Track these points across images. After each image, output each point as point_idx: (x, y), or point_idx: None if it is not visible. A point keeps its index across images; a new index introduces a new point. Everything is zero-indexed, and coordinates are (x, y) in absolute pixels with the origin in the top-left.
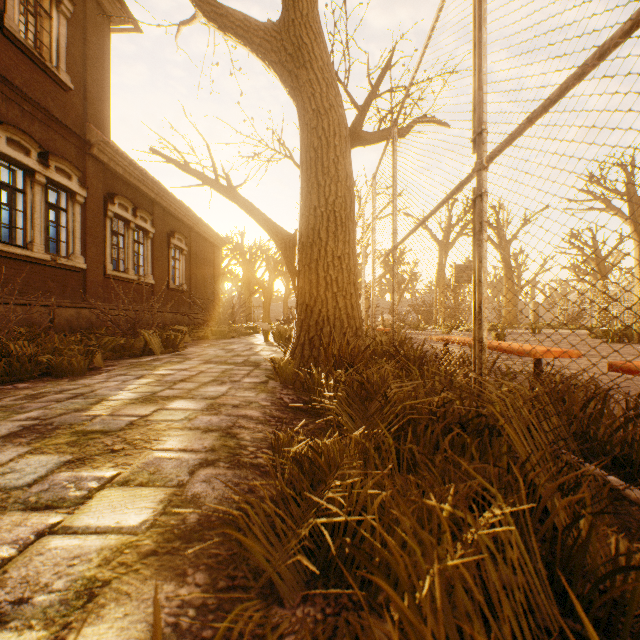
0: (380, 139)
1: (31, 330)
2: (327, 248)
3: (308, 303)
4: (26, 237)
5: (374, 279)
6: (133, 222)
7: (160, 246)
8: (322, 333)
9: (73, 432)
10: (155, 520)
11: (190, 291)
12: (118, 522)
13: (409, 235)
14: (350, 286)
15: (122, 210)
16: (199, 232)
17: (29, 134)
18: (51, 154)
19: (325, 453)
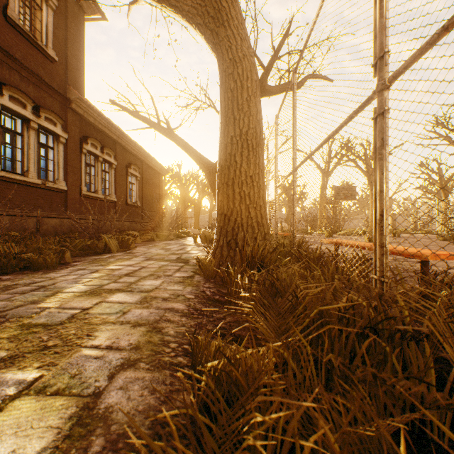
0: (280, 91)
1: (18, 234)
2: (241, 169)
3: (226, 213)
4: (23, 167)
5: (277, 195)
6: (101, 157)
7: (120, 174)
8: (237, 237)
9: (19, 325)
10: (55, 448)
11: (142, 206)
12: (14, 451)
13: (308, 158)
14: (260, 200)
15: (93, 148)
16: (148, 164)
17: (25, 93)
18: (41, 107)
19: (242, 365)
